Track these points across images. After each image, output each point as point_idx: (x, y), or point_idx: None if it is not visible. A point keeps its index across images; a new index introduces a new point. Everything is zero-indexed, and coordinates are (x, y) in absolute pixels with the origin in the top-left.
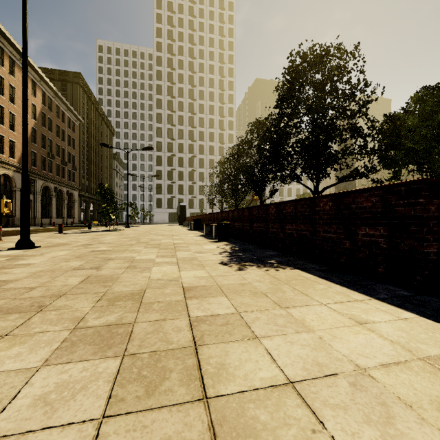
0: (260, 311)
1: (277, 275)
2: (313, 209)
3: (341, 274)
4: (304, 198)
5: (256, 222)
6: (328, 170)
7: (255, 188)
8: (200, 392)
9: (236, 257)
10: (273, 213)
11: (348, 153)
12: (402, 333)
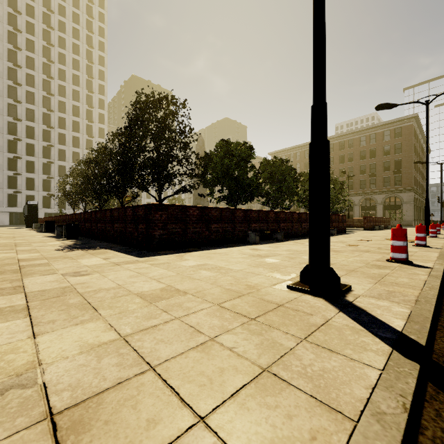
0: (62, 261)
1: (90, 252)
2: (125, 214)
3: (130, 249)
4: (122, 207)
5: (99, 223)
6: (170, 184)
7: (115, 192)
8: (19, 273)
9: (72, 247)
10: (109, 216)
11: (181, 174)
12: (117, 260)
